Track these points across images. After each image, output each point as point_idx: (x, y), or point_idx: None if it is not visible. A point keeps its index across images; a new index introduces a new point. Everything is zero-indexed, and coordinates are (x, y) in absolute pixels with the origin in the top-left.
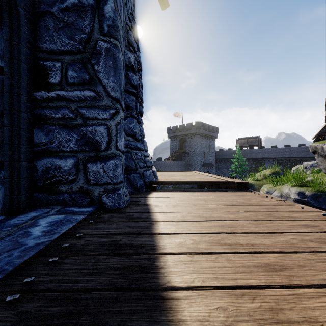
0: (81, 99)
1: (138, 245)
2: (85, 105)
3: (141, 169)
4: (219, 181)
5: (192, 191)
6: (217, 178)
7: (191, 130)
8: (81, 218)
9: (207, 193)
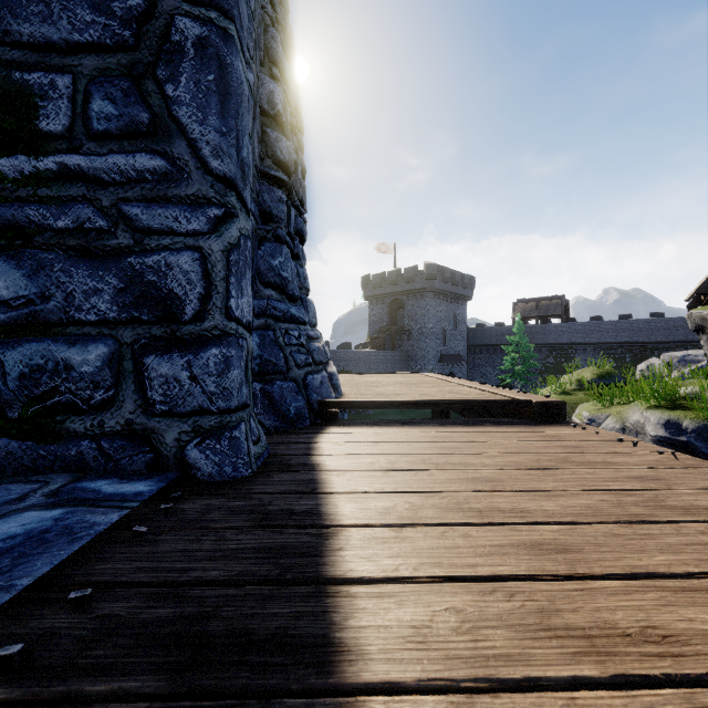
0: (127, 177)
1: (271, 641)
2: (139, 195)
3: (299, 371)
4: (493, 400)
5: (428, 425)
6: (483, 390)
7: (415, 283)
8: (108, 523)
9: (464, 431)
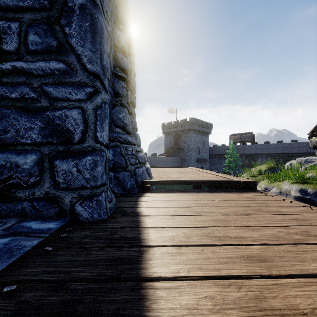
0: (46, 72)
1: None
2: (52, 81)
3: (132, 167)
4: (223, 180)
5: (192, 192)
6: (217, 175)
7: (186, 126)
8: (31, 246)
9: (209, 195)
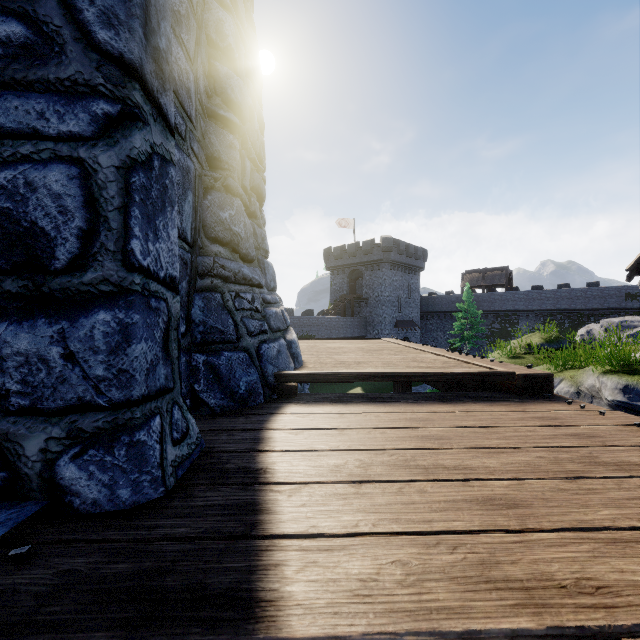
0: None
1: None
2: None
3: (252, 339)
4: (472, 371)
5: (400, 402)
6: (451, 358)
7: (373, 254)
8: None
9: (445, 411)
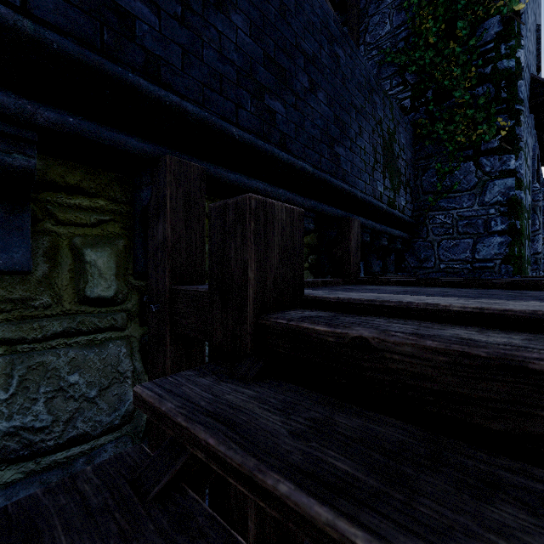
0: None
1: None
2: None
3: None
4: None
5: None
6: None
7: None
8: None
9: None
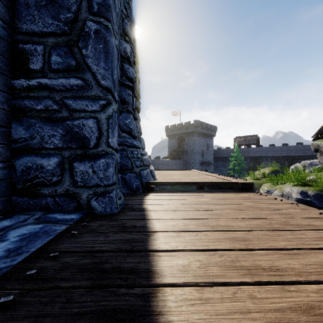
0: (66, 88)
1: (128, 270)
2: (71, 95)
3: (137, 169)
4: (222, 181)
5: (193, 192)
6: (218, 177)
7: (189, 129)
8: (61, 229)
9: (209, 195)
